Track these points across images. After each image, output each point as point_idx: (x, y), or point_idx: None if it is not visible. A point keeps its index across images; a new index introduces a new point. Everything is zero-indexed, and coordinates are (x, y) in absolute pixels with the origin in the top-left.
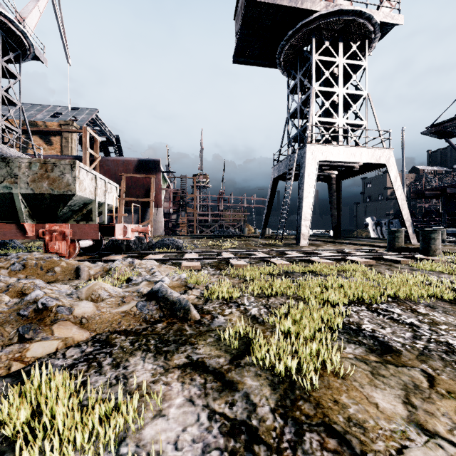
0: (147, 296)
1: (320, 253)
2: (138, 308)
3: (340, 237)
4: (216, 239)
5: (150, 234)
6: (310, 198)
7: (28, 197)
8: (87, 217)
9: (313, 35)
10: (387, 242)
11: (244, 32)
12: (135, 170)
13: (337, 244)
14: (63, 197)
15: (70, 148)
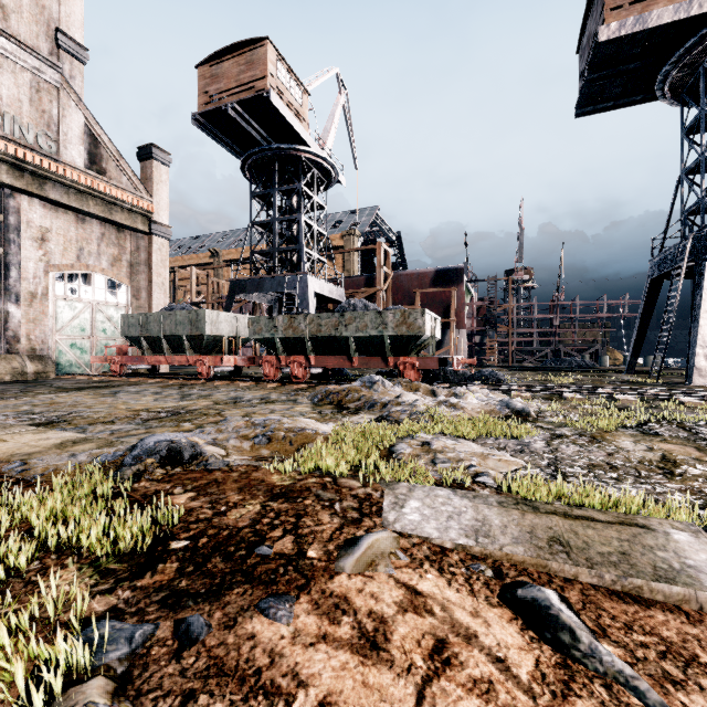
0: (499, 405)
1: (705, 394)
2: (497, 409)
3: None
4: (548, 372)
5: None
6: None
7: (392, 338)
8: (420, 350)
9: None
10: None
11: (593, 77)
12: (432, 284)
13: None
14: (415, 336)
15: (352, 261)
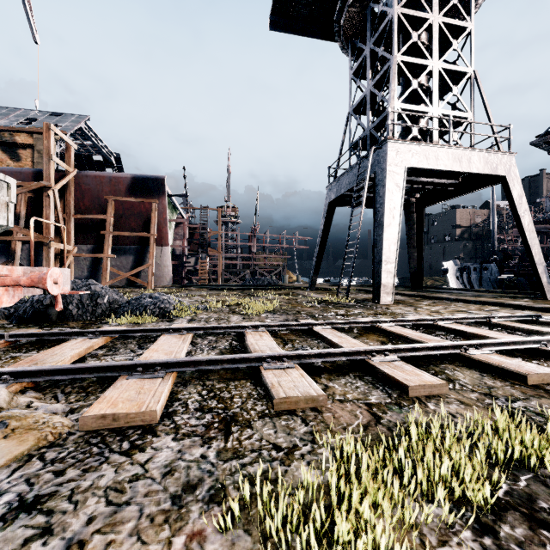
0: None
1: (454, 328)
2: None
3: (422, 288)
4: (245, 291)
5: (150, 283)
6: (394, 227)
7: None
8: None
9: None
10: None
11: None
12: (128, 192)
13: (434, 300)
14: None
15: None
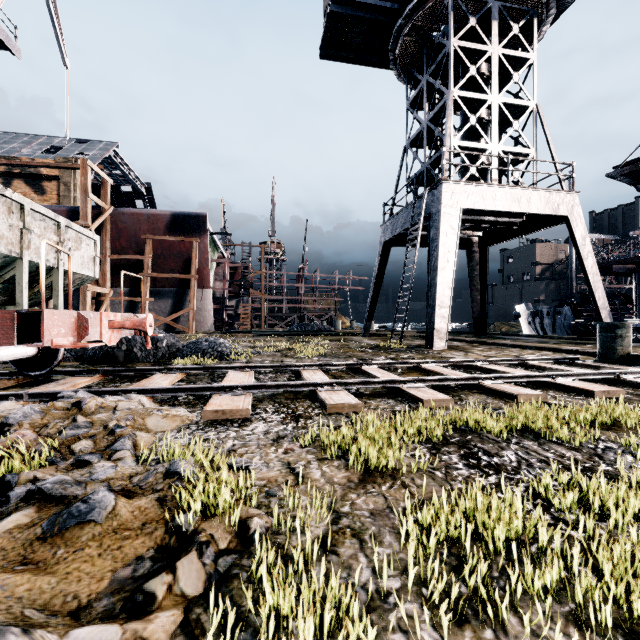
0: None
1: (489, 367)
2: None
3: (486, 334)
4: (294, 337)
5: (191, 329)
6: (449, 270)
7: None
8: None
9: (450, 6)
10: (601, 346)
11: (339, 2)
12: (167, 230)
13: (491, 346)
14: None
15: (73, 199)
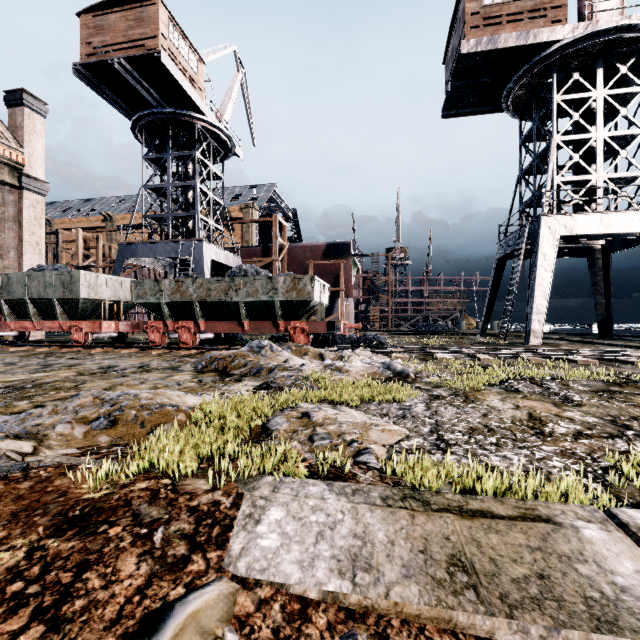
0: (382, 367)
1: (542, 352)
2: (380, 371)
3: (612, 336)
4: (420, 335)
5: None
6: (545, 285)
7: (283, 303)
8: (310, 315)
9: (553, 70)
10: None
11: (456, 84)
12: (323, 256)
13: (589, 344)
14: (305, 302)
15: (251, 233)
